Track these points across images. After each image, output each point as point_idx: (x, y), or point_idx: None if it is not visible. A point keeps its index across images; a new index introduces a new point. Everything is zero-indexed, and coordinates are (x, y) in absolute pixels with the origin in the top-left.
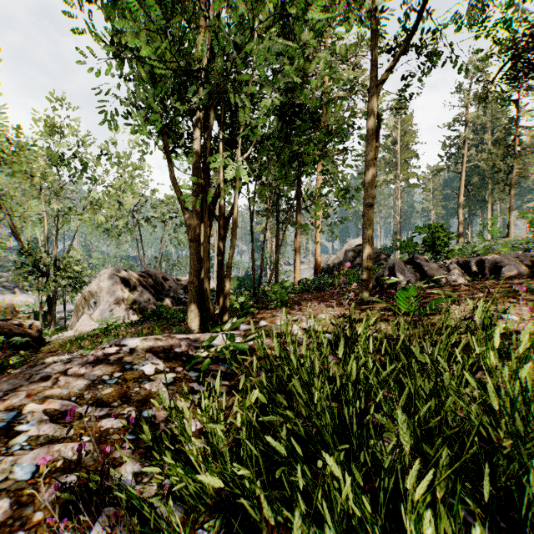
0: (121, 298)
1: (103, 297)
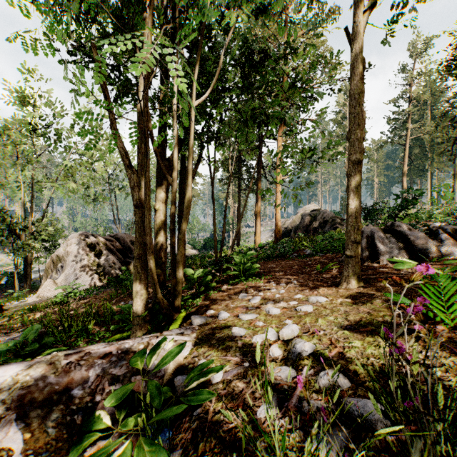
0: (86, 262)
1: (69, 261)
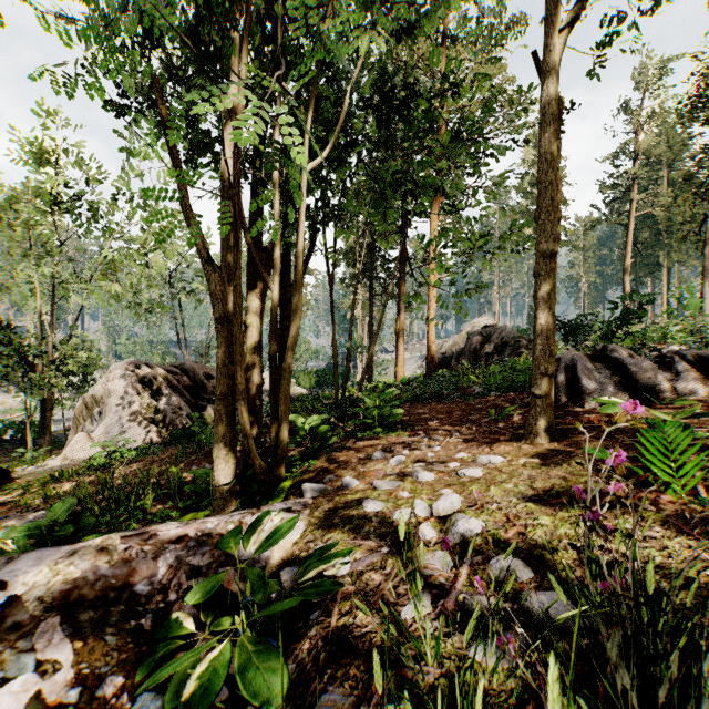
0: (137, 406)
1: (111, 405)
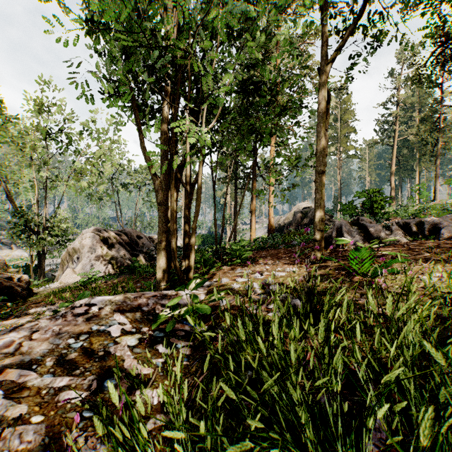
0: (100, 254)
1: (85, 253)
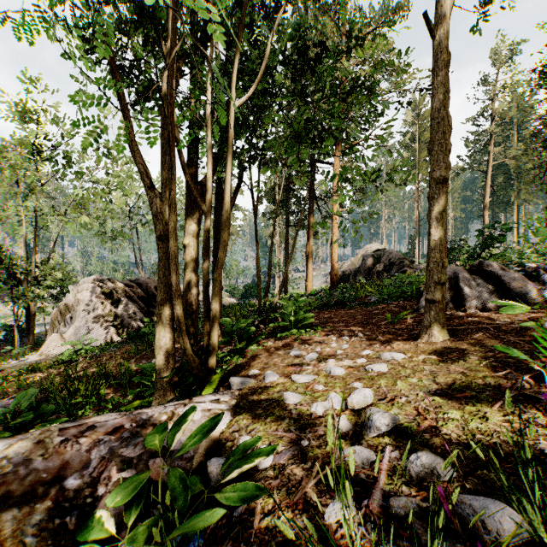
0: (100, 313)
1: (80, 311)
